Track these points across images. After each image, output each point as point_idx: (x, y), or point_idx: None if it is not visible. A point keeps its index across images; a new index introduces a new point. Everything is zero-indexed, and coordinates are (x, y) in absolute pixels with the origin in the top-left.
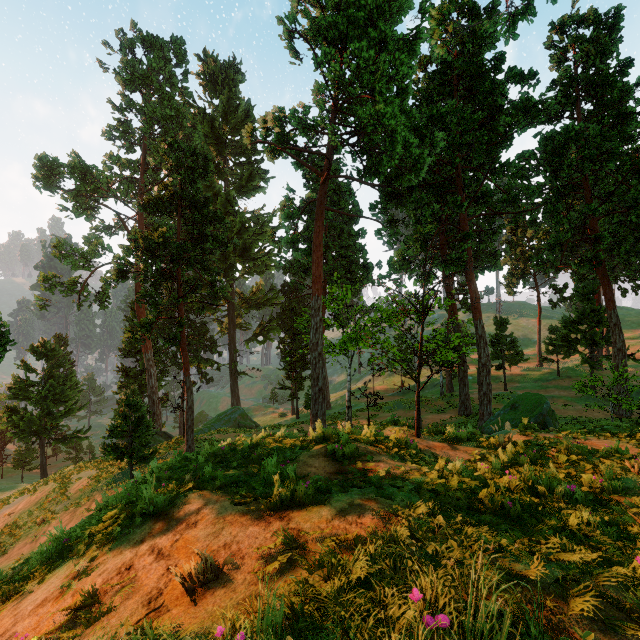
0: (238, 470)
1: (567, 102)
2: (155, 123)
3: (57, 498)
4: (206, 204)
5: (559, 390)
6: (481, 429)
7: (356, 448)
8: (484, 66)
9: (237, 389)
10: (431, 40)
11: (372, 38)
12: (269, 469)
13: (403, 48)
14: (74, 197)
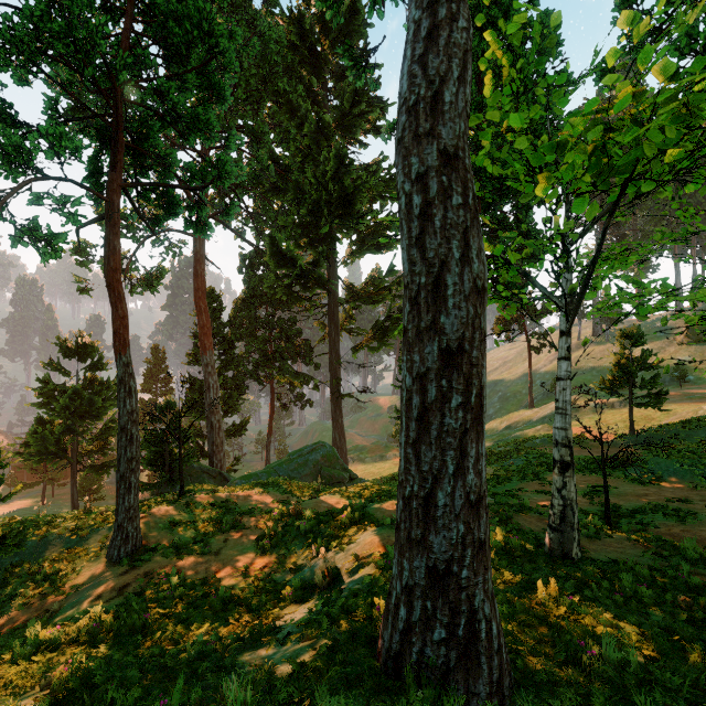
0: None
1: None
2: None
3: None
4: None
5: None
6: None
7: None
8: None
9: (340, 418)
10: None
11: None
12: None
13: None
14: None
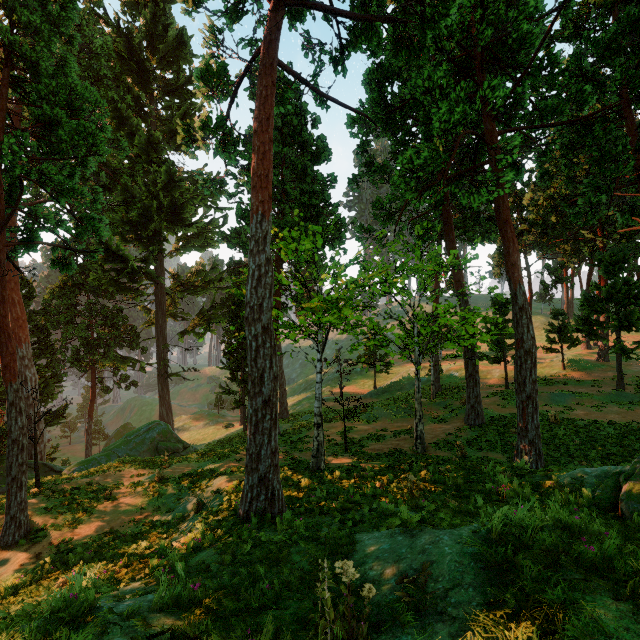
0: None
1: (604, 4)
2: None
3: None
4: (62, 69)
5: (574, 386)
6: None
7: None
8: None
9: (167, 395)
10: None
11: None
12: None
13: None
14: None
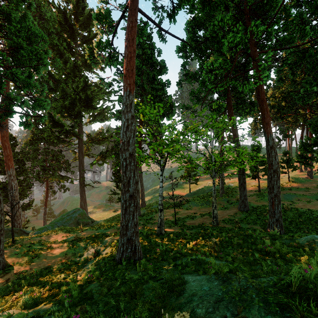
0: None
1: None
2: None
3: None
4: (24, 19)
5: (296, 191)
6: None
7: None
8: None
9: (84, 195)
10: None
11: None
12: None
13: None
14: None
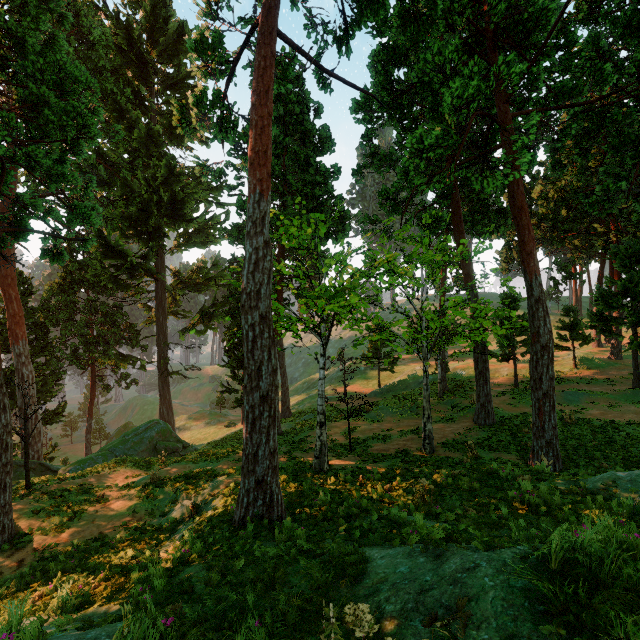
0: None
1: None
2: None
3: None
4: (51, 47)
5: (588, 385)
6: None
7: None
8: None
9: (168, 394)
10: None
11: None
12: None
13: None
14: None
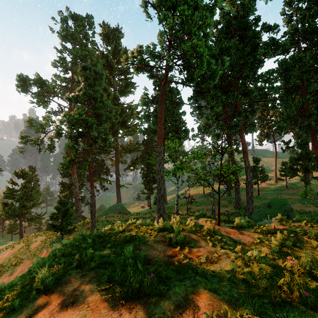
0: (110, 250)
1: (293, 43)
2: (78, 58)
3: (24, 251)
4: (102, 97)
5: (287, 195)
6: (251, 218)
7: (184, 237)
8: (249, 23)
9: (120, 193)
10: (223, 2)
11: (190, 6)
12: (127, 254)
13: (207, 11)
14: (37, 96)
